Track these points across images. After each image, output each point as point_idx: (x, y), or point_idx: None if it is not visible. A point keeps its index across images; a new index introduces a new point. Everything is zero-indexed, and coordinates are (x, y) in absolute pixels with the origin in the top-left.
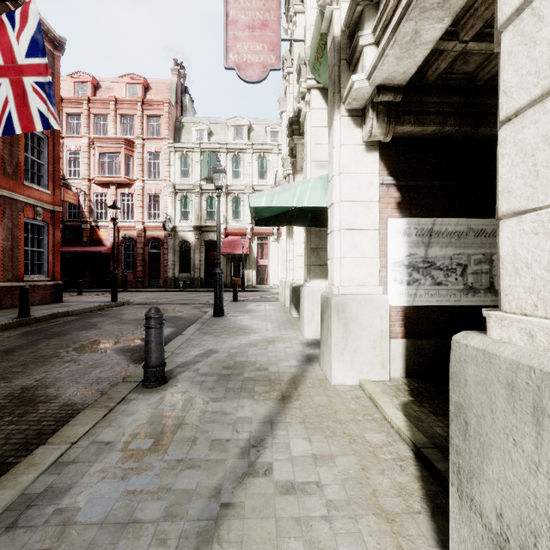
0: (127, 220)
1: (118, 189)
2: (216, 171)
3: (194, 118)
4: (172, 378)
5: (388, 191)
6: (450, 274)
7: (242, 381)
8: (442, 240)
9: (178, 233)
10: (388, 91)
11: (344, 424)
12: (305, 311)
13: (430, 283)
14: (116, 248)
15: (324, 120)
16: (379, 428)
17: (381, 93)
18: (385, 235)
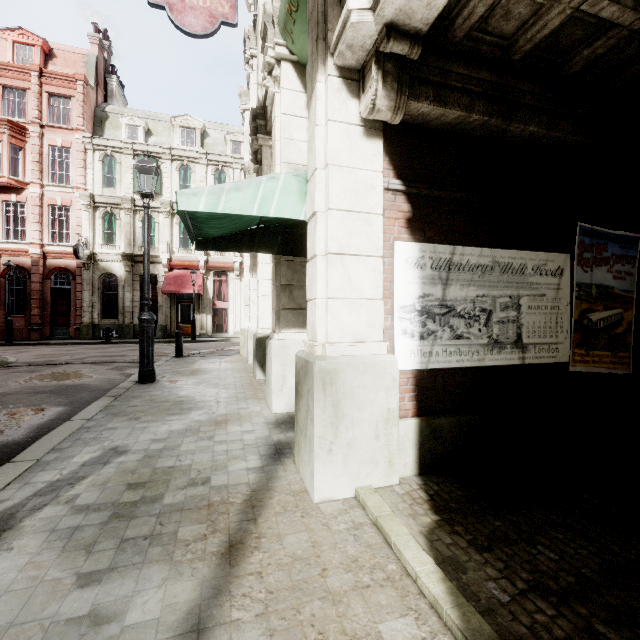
0: (14, 240)
1: None
2: (144, 170)
3: (124, 108)
4: (9, 528)
5: (395, 200)
6: (473, 323)
7: (158, 517)
8: (463, 276)
9: (98, 263)
10: (403, 36)
11: (341, 605)
12: (273, 374)
13: (448, 336)
14: None
15: (299, 108)
16: (401, 601)
17: (392, 36)
18: (391, 266)
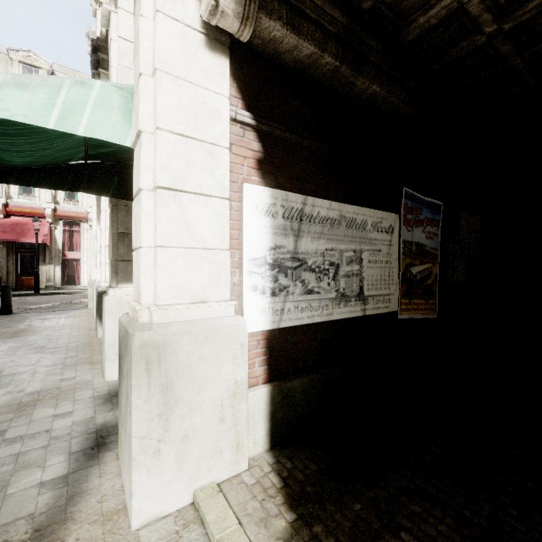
0: None
1: None
2: None
3: None
4: None
5: (245, 135)
6: (323, 277)
7: None
8: (314, 228)
9: None
10: None
11: None
12: (107, 337)
13: (300, 291)
14: None
15: None
16: None
17: None
18: (239, 212)
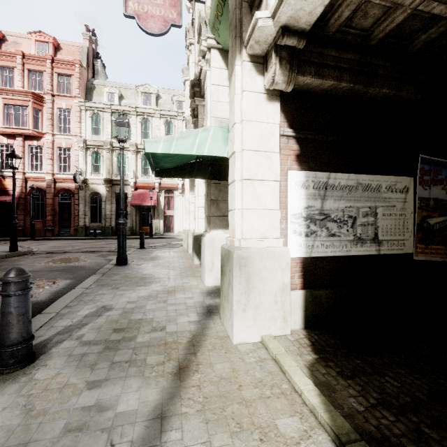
0: (36, 171)
1: (25, 141)
2: (120, 124)
3: (106, 81)
4: (43, 353)
5: (288, 143)
6: (343, 226)
7: (133, 350)
8: (335, 193)
9: (89, 185)
10: (293, 34)
11: (251, 407)
12: (205, 260)
13: (325, 234)
14: (23, 198)
15: (223, 80)
16: (291, 407)
17: (285, 34)
18: (285, 187)
